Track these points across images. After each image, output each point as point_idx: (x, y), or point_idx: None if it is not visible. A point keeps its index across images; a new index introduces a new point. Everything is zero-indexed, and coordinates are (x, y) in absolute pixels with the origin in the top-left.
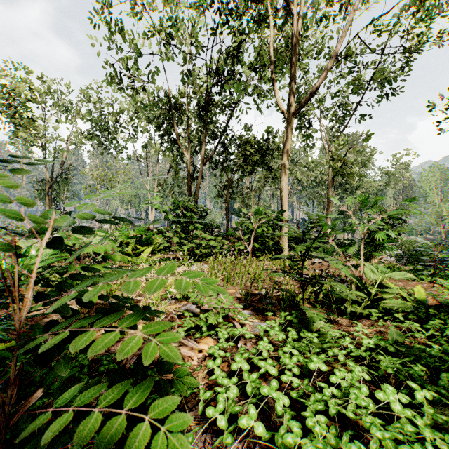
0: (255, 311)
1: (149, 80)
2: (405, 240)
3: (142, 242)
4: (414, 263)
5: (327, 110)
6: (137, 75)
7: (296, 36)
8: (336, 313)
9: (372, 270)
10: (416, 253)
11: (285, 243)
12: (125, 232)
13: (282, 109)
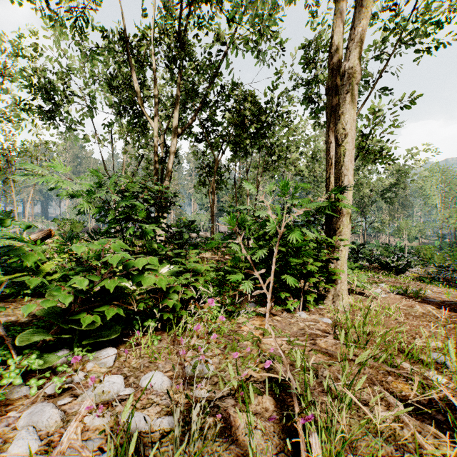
0: None
1: None
2: (423, 246)
3: None
4: None
5: None
6: None
7: None
8: None
9: None
10: None
11: (344, 265)
12: None
13: None
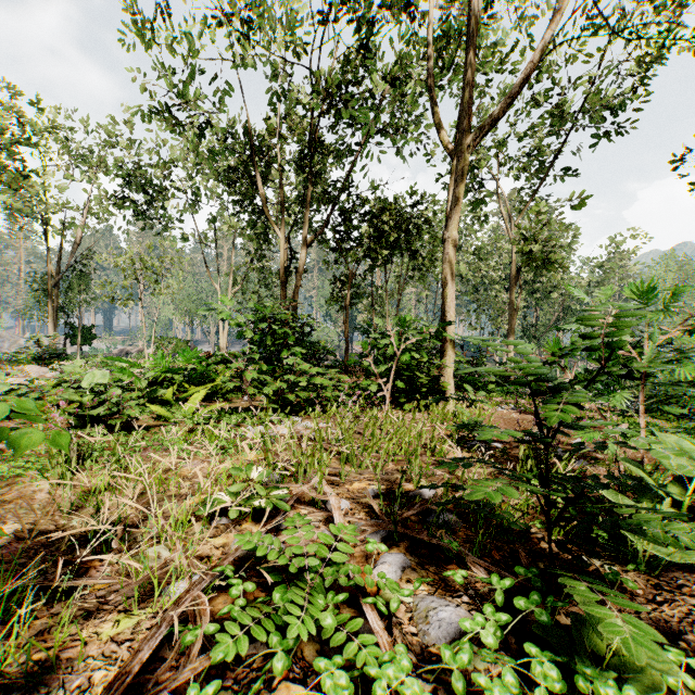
0: (416, 552)
1: (214, 103)
2: None
3: (191, 379)
4: (655, 411)
5: (510, 159)
6: (194, 94)
7: (471, 4)
8: (602, 551)
9: (688, 452)
10: (657, 394)
11: (450, 379)
12: (162, 361)
13: (443, 145)
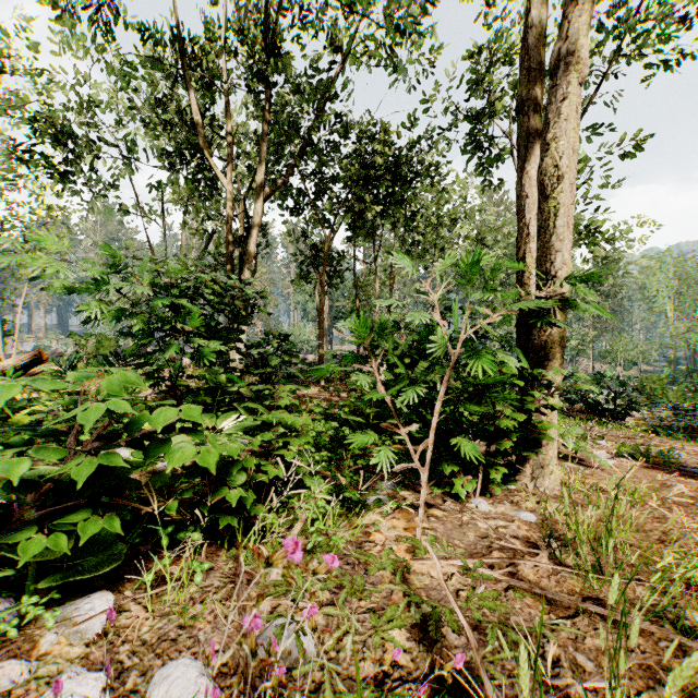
0: None
1: None
2: (650, 377)
3: None
4: None
5: None
6: None
7: None
8: None
9: None
10: None
11: (553, 413)
12: None
13: None
